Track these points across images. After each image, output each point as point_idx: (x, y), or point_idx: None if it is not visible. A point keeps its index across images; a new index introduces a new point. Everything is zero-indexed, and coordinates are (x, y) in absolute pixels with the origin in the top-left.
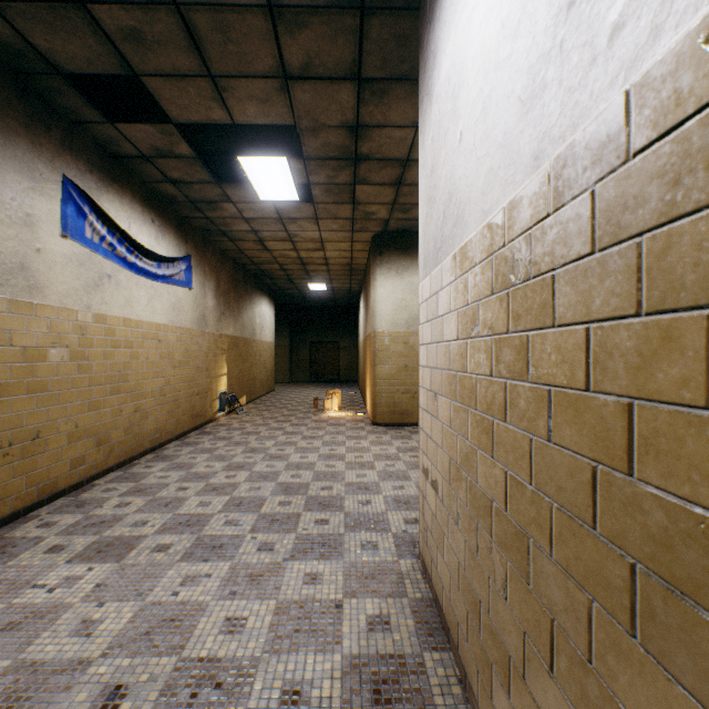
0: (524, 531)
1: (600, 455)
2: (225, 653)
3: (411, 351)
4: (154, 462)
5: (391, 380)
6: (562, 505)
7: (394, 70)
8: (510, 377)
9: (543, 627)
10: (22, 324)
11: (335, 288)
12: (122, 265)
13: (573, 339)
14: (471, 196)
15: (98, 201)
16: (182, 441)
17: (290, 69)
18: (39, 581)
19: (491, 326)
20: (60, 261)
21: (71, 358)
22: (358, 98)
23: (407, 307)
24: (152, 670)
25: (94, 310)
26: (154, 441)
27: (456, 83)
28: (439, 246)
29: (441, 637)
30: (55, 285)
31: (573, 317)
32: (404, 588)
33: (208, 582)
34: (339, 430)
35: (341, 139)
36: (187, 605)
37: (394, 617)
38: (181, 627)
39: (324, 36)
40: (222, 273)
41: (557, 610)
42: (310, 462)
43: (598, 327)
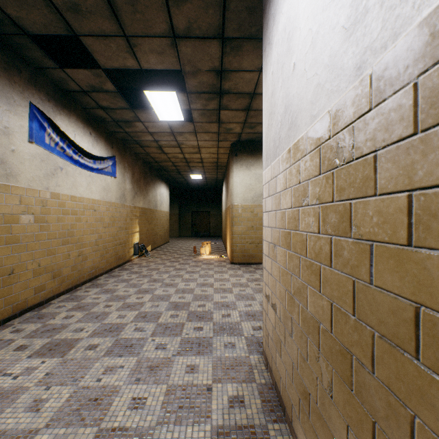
0: (347, 349)
1: (424, 299)
2: (130, 424)
3: (255, 217)
4: (91, 288)
5: (243, 235)
6: (383, 335)
7: (246, 32)
8: (335, 234)
9: (365, 426)
10: (2, 198)
11: (207, 177)
12: (70, 161)
13: (394, 204)
14: (302, 106)
15: (53, 119)
16: (109, 274)
17: (177, 31)
18: (8, 370)
19: (318, 197)
20: (28, 158)
21: (35, 221)
22: (222, 51)
23: (253, 189)
24: (79, 438)
25: (51, 190)
26: (91, 274)
27: (291, 30)
28: (277, 145)
29: (279, 412)
30: (25, 173)
31: (394, 187)
32: (253, 376)
33: (122, 371)
34: (210, 267)
35: (211, 79)
36: (106, 388)
37: (247, 397)
38: (101, 405)
39: (199, 7)
40: (135, 167)
41: (379, 417)
42: (191, 288)
43: (421, 194)
